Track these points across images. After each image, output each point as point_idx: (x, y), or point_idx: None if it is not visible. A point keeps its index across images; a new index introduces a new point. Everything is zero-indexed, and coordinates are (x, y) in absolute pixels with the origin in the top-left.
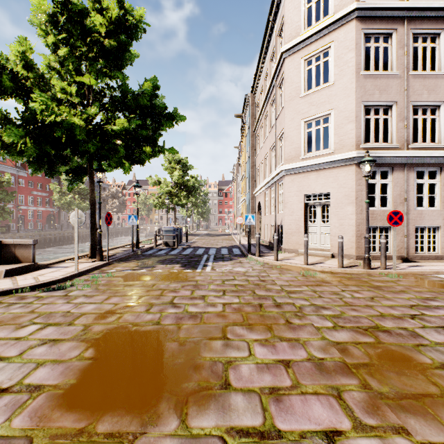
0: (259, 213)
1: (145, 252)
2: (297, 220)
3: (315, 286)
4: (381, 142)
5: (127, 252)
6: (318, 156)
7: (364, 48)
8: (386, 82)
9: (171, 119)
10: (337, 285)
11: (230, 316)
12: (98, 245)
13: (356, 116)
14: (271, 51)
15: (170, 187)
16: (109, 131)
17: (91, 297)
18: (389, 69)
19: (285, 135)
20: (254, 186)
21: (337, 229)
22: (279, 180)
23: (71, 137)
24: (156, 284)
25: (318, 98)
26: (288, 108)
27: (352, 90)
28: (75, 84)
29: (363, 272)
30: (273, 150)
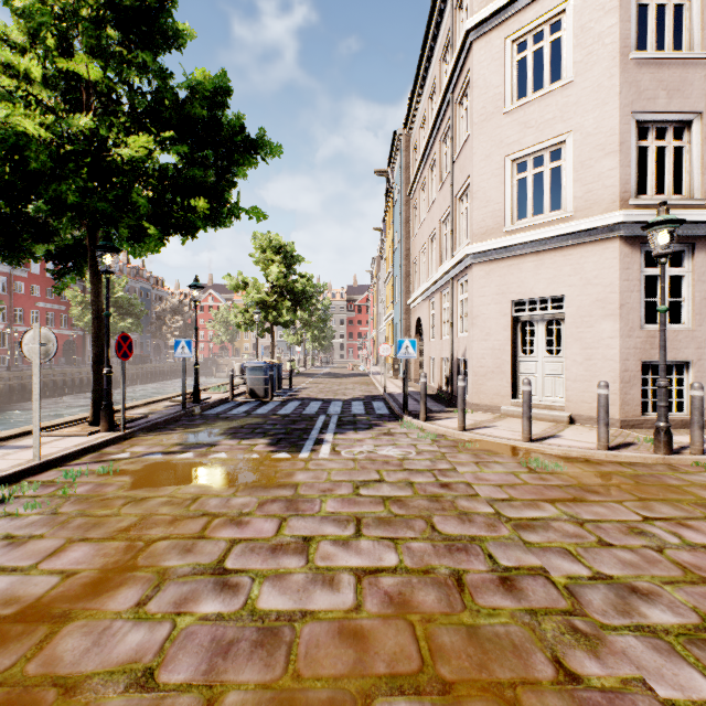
0: (419, 337)
1: (209, 409)
2: (498, 349)
3: (571, 502)
4: (669, 194)
5: (174, 409)
6: (539, 225)
7: (636, 7)
8: (681, 73)
9: (253, 150)
10: (621, 500)
11: (378, 634)
12: (104, 400)
13: (622, 143)
14: (443, 42)
15: (263, 293)
16: (118, 163)
17: (21, 544)
18: (686, 48)
19: (473, 188)
20: (409, 290)
21: (580, 368)
22: (459, 274)
23: (22, 168)
24: (200, 498)
25: (541, 113)
26: (480, 136)
27: (613, 90)
28: (64, 81)
29: (656, 460)
30: (447, 221)
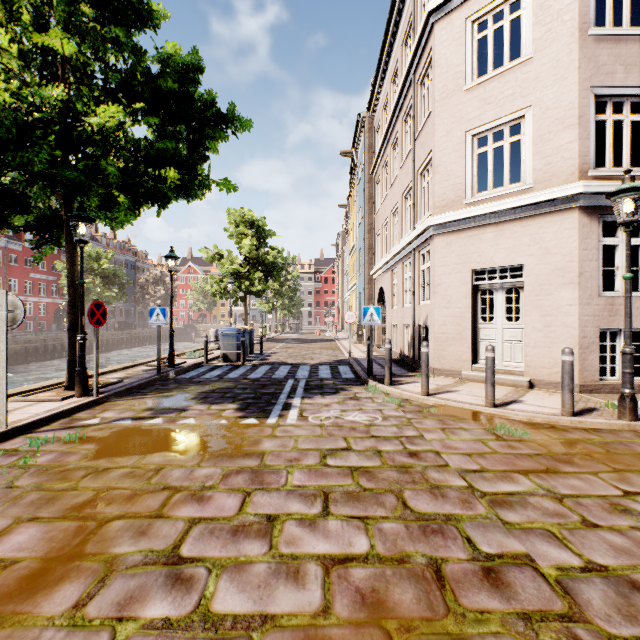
0: (381, 305)
1: (183, 373)
2: (459, 316)
3: (545, 474)
4: (626, 166)
5: (150, 374)
6: (499, 197)
7: None
8: (638, 49)
9: (224, 124)
10: (596, 471)
11: None
12: (78, 366)
13: (581, 116)
14: (405, 27)
15: (237, 264)
16: (89, 133)
17: None
18: None
19: (435, 163)
20: (372, 262)
21: (539, 334)
22: (421, 245)
23: None
24: (164, 468)
25: (500, 89)
26: (441, 113)
27: (572, 65)
28: (40, 57)
29: (622, 426)
30: (408, 196)
